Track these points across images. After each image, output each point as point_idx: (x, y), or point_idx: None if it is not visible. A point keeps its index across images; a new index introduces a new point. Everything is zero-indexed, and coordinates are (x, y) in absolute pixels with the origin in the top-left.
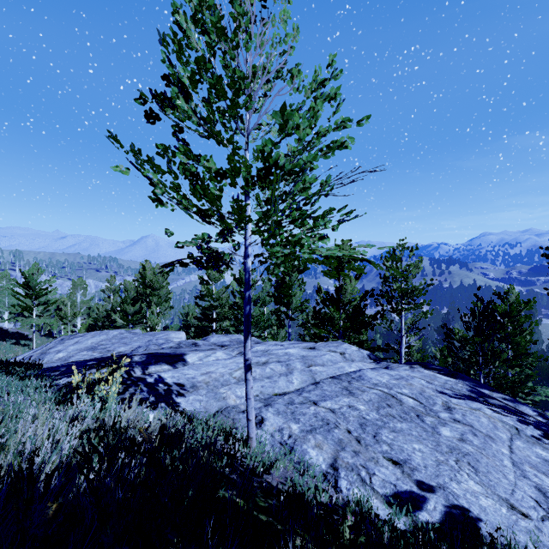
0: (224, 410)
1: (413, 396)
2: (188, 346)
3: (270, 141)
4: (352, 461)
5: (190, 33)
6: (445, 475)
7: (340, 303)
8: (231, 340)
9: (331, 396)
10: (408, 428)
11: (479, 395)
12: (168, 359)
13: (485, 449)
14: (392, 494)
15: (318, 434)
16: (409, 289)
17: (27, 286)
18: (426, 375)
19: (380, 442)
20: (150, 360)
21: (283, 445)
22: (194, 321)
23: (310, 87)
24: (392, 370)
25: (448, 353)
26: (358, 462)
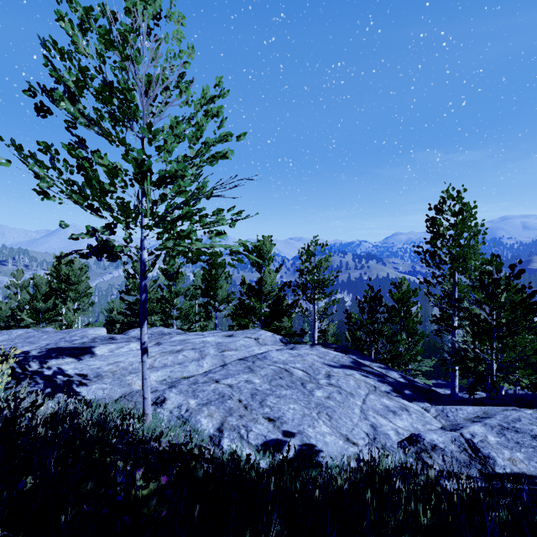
0: (127, 395)
1: (304, 369)
2: (104, 340)
3: (142, 151)
4: (236, 423)
5: (76, 39)
6: (306, 424)
7: (260, 294)
8: (152, 333)
9: (233, 374)
10: (291, 393)
11: (358, 365)
12: (73, 352)
13: (343, 402)
14: (262, 443)
15: (212, 405)
16: (320, 280)
17: None
18: (321, 352)
19: (264, 406)
20: (51, 354)
21: (180, 419)
22: (119, 317)
23: (199, 102)
24: (295, 350)
25: (349, 335)
26: (241, 423)
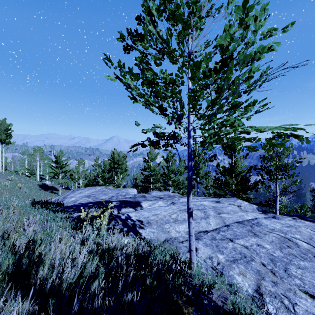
0: (169, 240)
1: (305, 241)
2: (140, 197)
3: (229, 35)
4: (273, 289)
5: None
6: None
7: (233, 173)
8: (164, 195)
9: (241, 236)
10: (311, 266)
11: None
12: (132, 205)
13: None
14: None
15: (240, 264)
16: (283, 165)
17: (56, 162)
18: (308, 225)
19: (291, 276)
20: (122, 205)
21: (214, 269)
22: (140, 183)
23: None
24: (279, 219)
25: None
26: (279, 291)
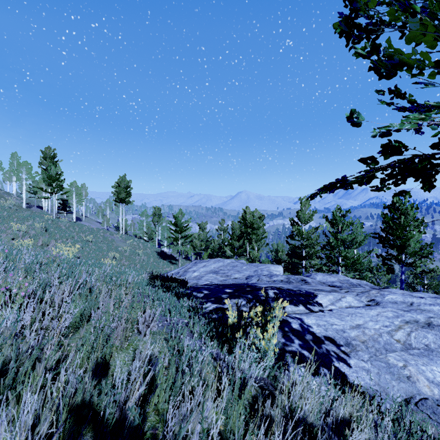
0: (420, 403)
1: None
2: (297, 281)
3: None
4: None
5: None
6: None
7: None
8: (340, 281)
9: None
10: None
11: None
12: (300, 299)
13: None
14: None
15: None
16: None
17: (176, 224)
18: None
19: None
20: (284, 297)
21: None
22: (283, 257)
23: None
24: None
25: None
26: None
